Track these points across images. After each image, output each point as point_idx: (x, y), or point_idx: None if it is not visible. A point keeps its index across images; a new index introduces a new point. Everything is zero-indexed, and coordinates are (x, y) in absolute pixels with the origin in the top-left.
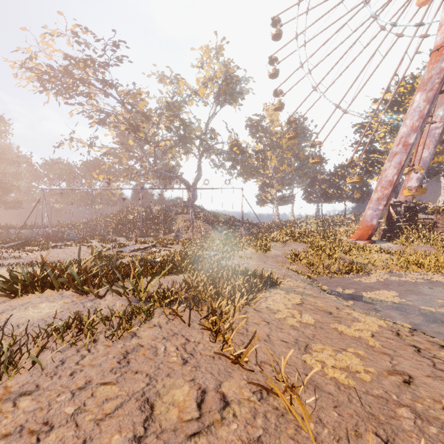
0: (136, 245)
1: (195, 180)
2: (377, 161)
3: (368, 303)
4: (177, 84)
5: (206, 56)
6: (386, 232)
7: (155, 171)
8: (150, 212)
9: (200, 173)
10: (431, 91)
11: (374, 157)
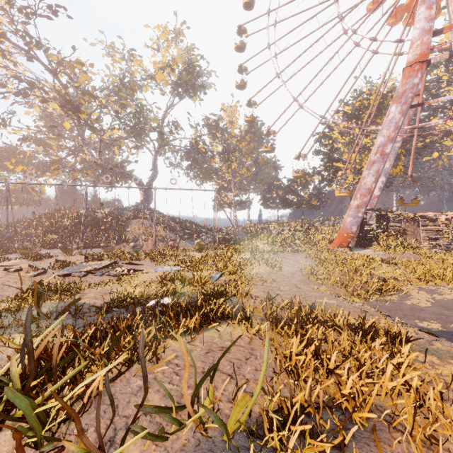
0: (87, 262)
1: (150, 179)
2: (340, 169)
3: None
4: (132, 61)
5: (163, 38)
6: (360, 239)
7: (100, 165)
8: (94, 216)
9: (156, 171)
10: (405, 105)
11: (334, 166)
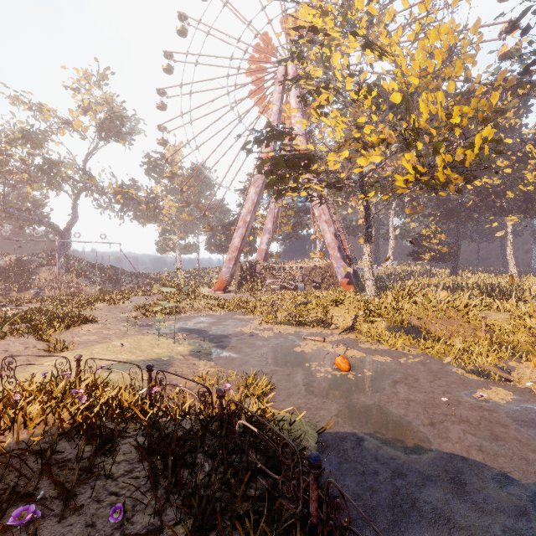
0: None
1: (68, 224)
2: None
3: (151, 327)
4: (40, 113)
5: (84, 80)
6: (240, 284)
7: (5, 211)
8: None
9: (75, 216)
10: (258, 188)
11: None
